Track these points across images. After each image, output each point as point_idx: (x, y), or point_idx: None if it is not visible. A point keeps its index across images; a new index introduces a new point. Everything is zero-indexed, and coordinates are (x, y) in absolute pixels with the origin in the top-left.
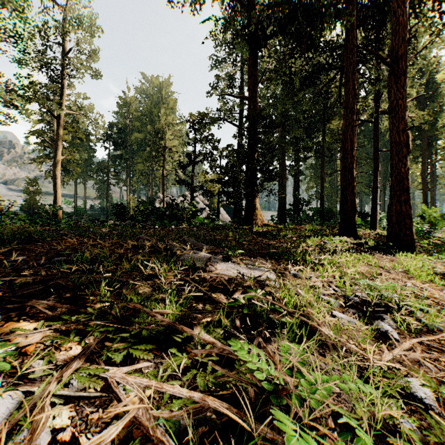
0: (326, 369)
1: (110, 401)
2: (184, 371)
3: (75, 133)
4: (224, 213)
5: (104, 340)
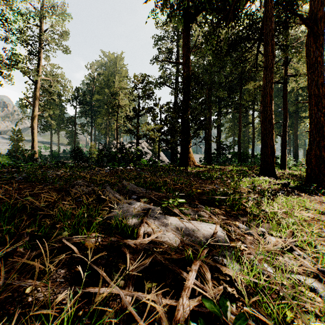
0: None
1: None
2: None
3: (49, 95)
4: (163, 155)
5: None
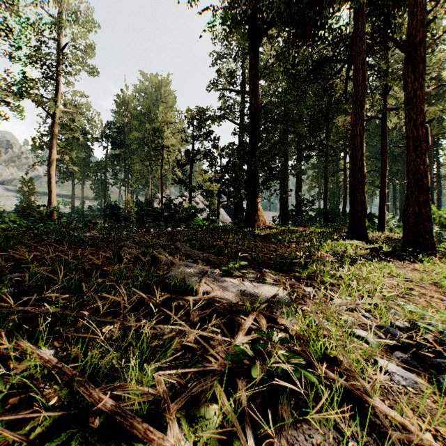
0: None
1: None
2: None
3: (71, 132)
4: (224, 213)
5: None
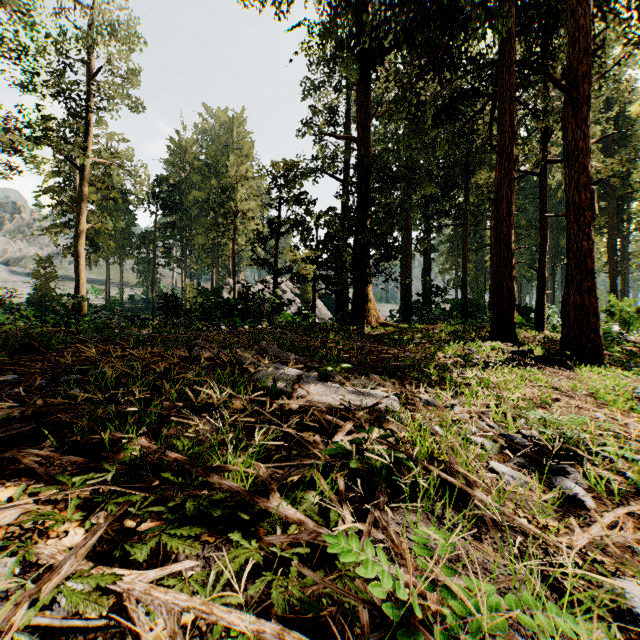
0: (485, 564)
1: (121, 635)
2: (252, 573)
3: (106, 191)
4: (322, 306)
5: (124, 517)
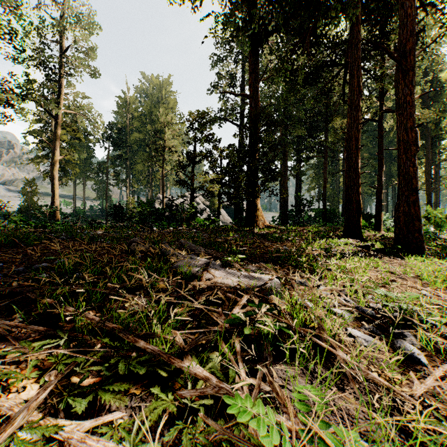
0: (347, 410)
1: None
2: (168, 420)
3: (73, 133)
4: (225, 214)
5: (71, 374)
